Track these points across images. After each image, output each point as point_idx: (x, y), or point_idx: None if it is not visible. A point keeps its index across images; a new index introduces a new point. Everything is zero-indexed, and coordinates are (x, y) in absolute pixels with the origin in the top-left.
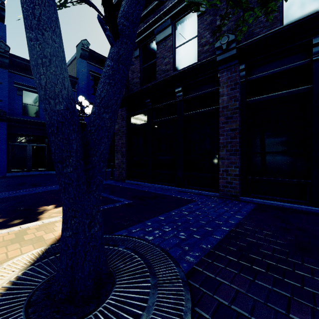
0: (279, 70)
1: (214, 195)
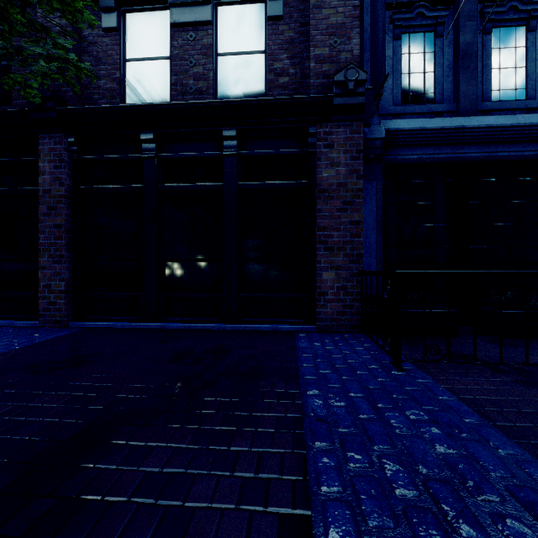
0: (115, 157)
1: (34, 325)
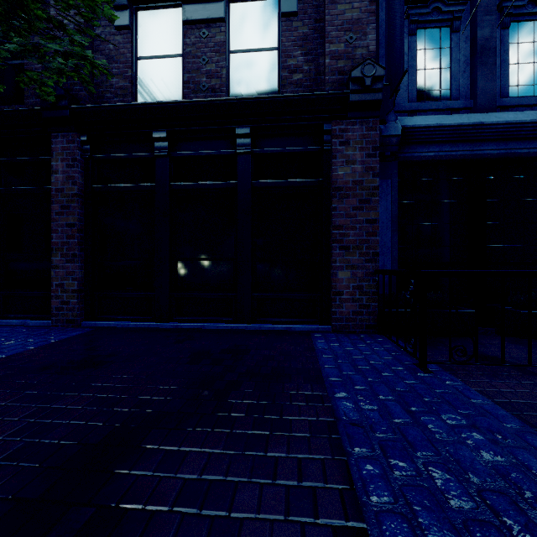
0: (127, 156)
1: (47, 324)
